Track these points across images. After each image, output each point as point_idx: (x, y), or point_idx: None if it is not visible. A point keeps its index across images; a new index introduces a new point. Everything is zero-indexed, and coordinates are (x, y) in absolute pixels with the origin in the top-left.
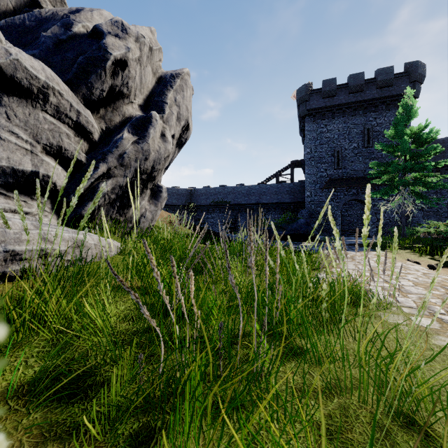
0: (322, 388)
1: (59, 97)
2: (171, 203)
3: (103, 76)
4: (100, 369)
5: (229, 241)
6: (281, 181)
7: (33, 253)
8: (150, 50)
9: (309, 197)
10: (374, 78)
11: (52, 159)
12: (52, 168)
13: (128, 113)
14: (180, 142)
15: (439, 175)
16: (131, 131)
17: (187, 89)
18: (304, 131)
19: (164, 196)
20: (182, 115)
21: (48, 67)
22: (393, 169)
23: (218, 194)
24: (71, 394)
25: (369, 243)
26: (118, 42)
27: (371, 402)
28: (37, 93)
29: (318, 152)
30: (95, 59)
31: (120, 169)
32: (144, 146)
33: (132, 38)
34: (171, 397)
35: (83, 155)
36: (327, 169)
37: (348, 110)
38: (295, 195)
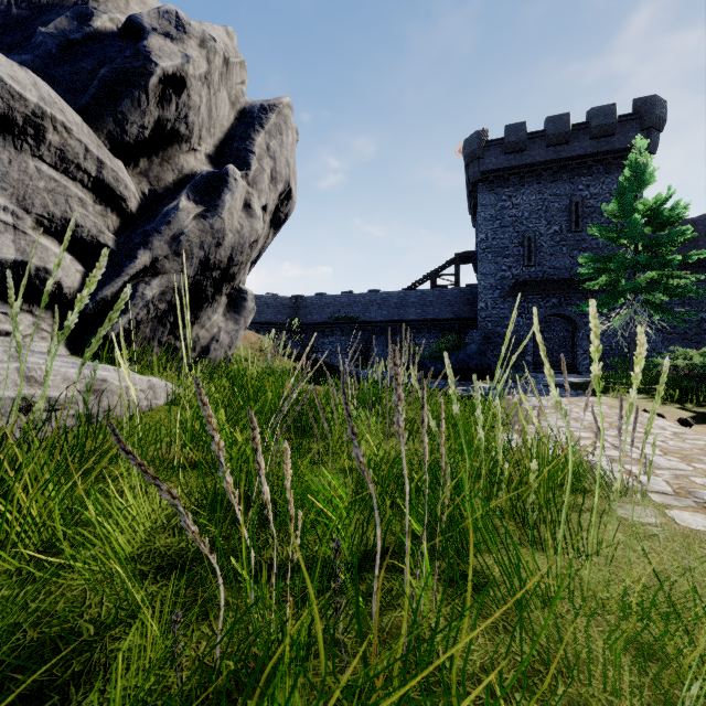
0: (532, 663)
1: (64, 134)
2: (265, 320)
3: (144, 102)
4: (103, 635)
5: (358, 381)
6: (439, 285)
7: (5, 403)
8: (226, 64)
9: (483, 310)
10: (585, 123)
11: (55, 242)
12: (53, 256)
13: (188, 167)
14: (276, 219)
15: (690, 275)
16: (192, 198)
17: (287, 131)
18: (476, 207)
19: (251, 307)
20: (279, 174)
21: (48, 85)
22: (618, 265)
23: (339, 306)
24: (33, 698)
25: (581, 384)
26: (170, 45)
27: (627, 691)
28: (23, 125)
29: (497, 239)
30: (129, 73)
31: (173, 260)
32: (215, 223)
33: (194, 40)
34: (239, 697)
35: (110, 235)
36: (513, 265)
37: (545, 174)
38: (462, 308)
